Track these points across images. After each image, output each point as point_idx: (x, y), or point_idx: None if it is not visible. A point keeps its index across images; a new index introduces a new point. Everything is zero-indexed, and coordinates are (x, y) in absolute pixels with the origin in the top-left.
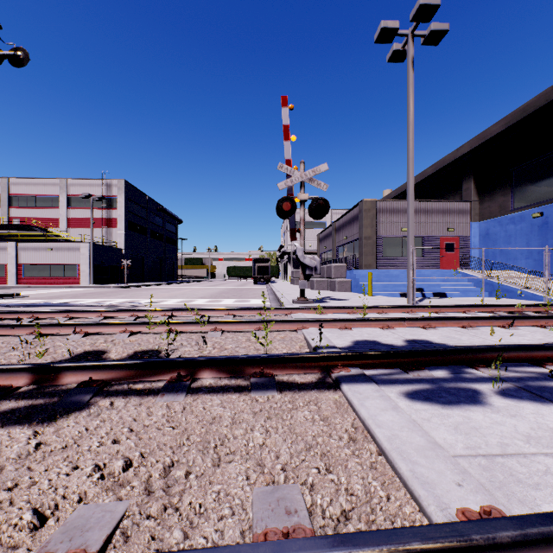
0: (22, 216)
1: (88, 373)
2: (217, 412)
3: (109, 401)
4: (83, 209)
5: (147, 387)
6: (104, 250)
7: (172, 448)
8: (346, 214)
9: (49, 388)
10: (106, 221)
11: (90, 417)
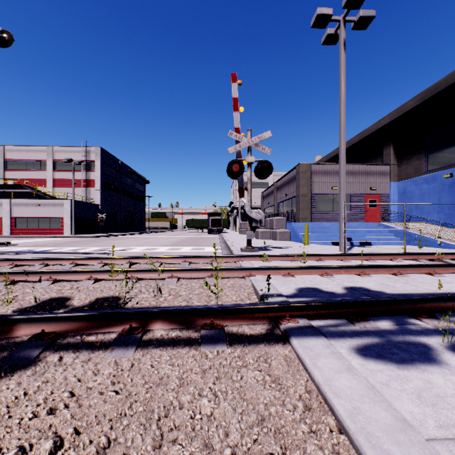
0: (16, 177)
1: (42, 325)
2: (164, 371)
3: (57, 356)
4: (66, 171)
5: (99, 339)
6: (84, 205)
7: (110, 421)
8: (286, 176)
9: (3, 340)
10: (85, 182)
11: (33, 377)
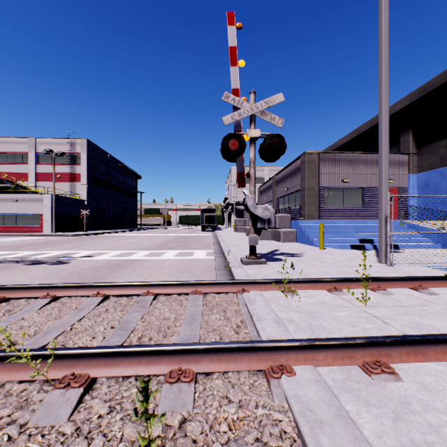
0: None
1: None
2: None
3: None
4: (50, 165)
5: None
6: (67, 201)
7: None
8: (287, 167)
9: None
10: (71, 176)
11: None
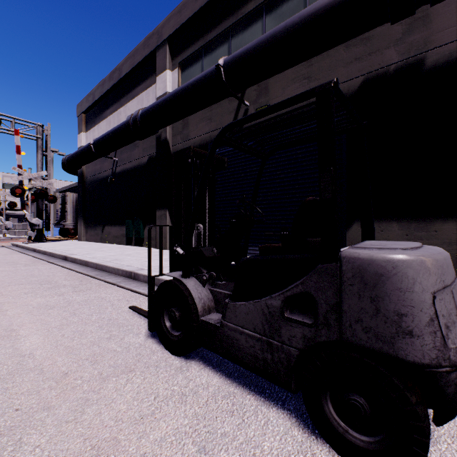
0: None
1: None
2: None
3: None
4: None
5: None
6: None
7: None
8: None
9: None
10: None
11: None
